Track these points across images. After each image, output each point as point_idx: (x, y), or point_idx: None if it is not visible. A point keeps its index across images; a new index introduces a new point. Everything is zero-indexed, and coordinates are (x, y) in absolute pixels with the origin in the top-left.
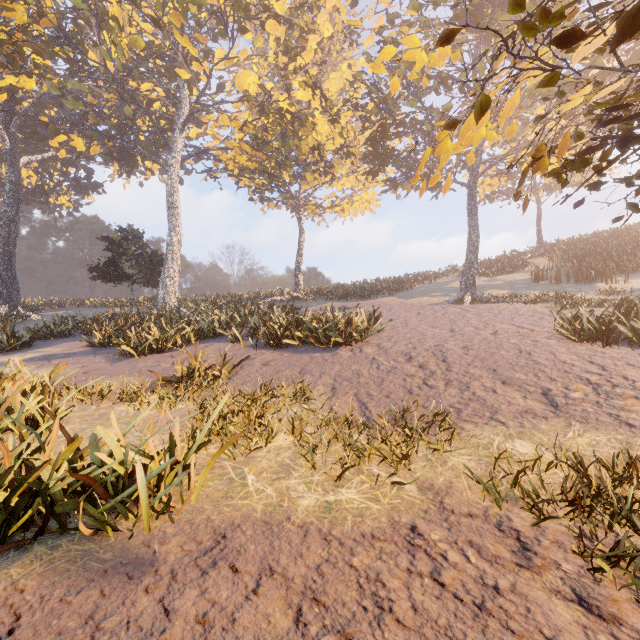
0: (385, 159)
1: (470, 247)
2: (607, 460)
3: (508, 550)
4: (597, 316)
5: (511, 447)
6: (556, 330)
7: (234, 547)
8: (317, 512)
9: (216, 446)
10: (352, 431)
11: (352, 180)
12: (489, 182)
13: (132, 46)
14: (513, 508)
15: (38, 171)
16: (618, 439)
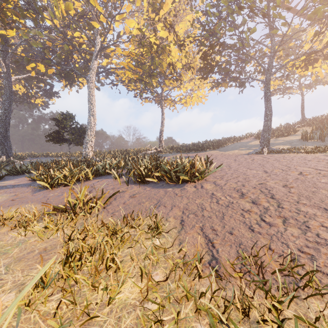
0: (212, 67)
1: (266, 119)
2: None
3: None
4: None
5: None
6: None
7: None
8: None
9: (60, 296)
10: (202, 280)
11: (191, 84)
12: (272, 83)
13: (66, 8)
14: None
15: (25, 85)
16: None
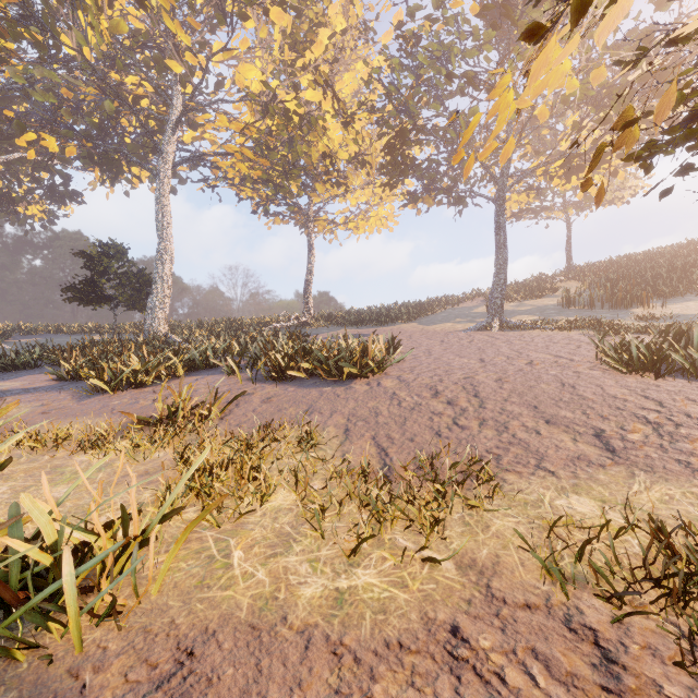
0: (404, 169)
1: (498, 268)
2: (694, 525)
3: (586, 663)
4: (647, 344)
5: (566, 505)
6: (601, 360)
7: (203, 672)
8: (324, 607)
9: (197, 508)
10: (370, 485)
11: (368, 193)
12: (516, 199)
13: (113, 30)
14: (582, 593)
15: (4, 175)
16: (695, 493)
